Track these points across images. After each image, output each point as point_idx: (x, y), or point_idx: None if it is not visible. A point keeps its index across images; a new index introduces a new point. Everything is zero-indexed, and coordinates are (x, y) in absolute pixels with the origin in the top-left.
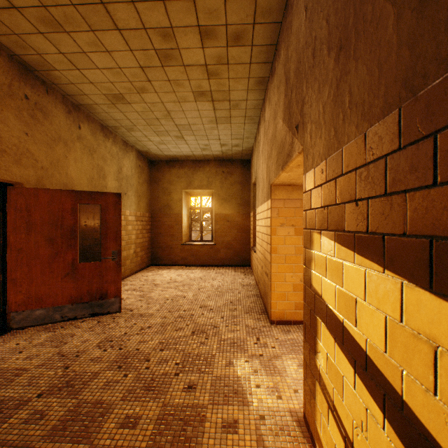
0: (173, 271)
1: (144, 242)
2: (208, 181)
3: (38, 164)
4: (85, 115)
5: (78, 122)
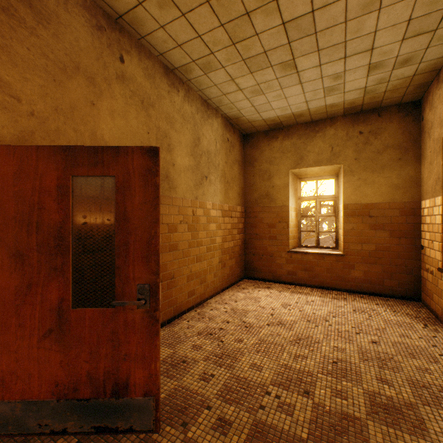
0: (274, 295)
1: (234, 247)
2: (331, 152)
3: (22, 105)
4: (132, 41)
5: (119, 50)
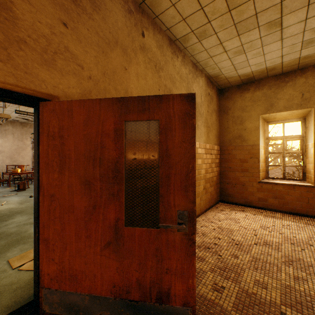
0: (251, 217)
1: (213, 177)
2: (301, 98)
3: (84, 71)
4: (149, 21)
5: (141, 27)
